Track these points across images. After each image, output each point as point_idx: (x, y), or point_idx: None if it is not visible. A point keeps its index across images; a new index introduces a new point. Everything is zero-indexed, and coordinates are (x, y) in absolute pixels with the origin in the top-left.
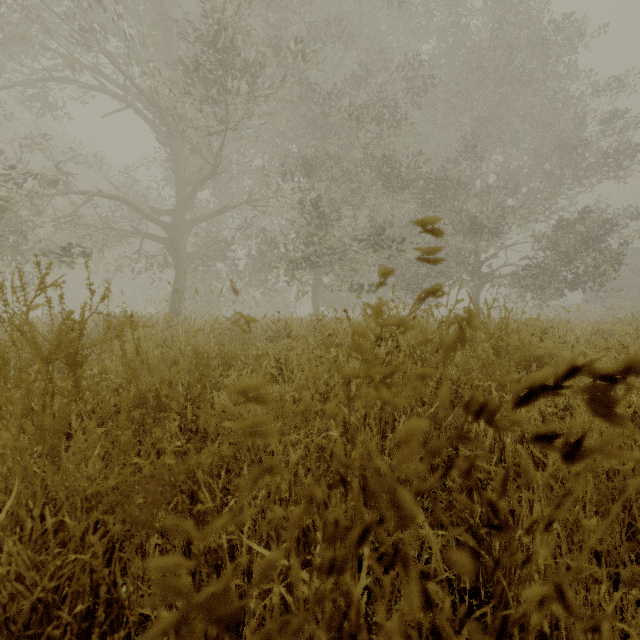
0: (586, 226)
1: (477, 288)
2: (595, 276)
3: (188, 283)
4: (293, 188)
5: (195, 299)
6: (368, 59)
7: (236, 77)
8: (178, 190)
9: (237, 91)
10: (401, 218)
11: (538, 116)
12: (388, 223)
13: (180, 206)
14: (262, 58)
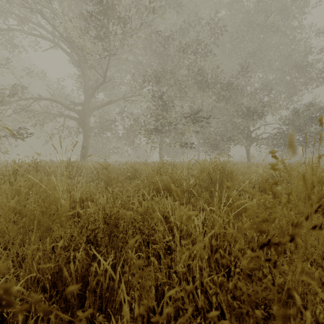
0: (310, 111)
1: (248, 145)
2: (316, 138)
3: (93, 143)
4: (148, 90)
5: (96, 151)
6: (189, 20)
7: (114, 23)
8: (85, 92)
9: (115, 32)
10: (207, 108)
11: (283, 51)
12: (200, 109)
13: (86, 100)
14: (129, 12)
